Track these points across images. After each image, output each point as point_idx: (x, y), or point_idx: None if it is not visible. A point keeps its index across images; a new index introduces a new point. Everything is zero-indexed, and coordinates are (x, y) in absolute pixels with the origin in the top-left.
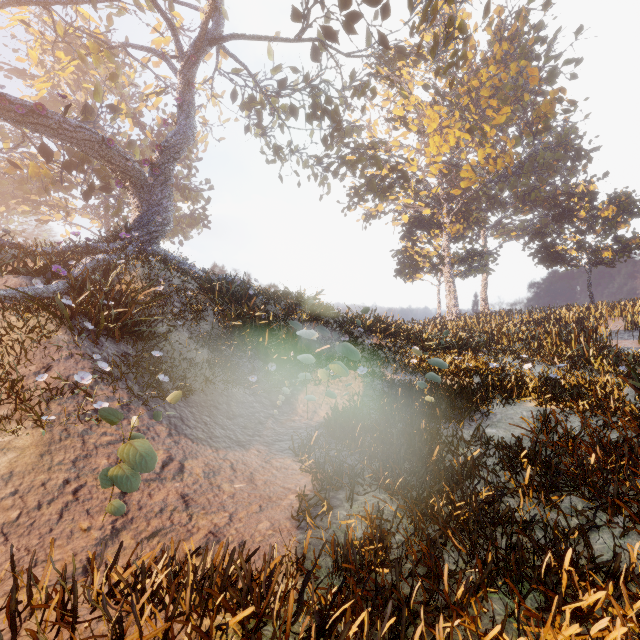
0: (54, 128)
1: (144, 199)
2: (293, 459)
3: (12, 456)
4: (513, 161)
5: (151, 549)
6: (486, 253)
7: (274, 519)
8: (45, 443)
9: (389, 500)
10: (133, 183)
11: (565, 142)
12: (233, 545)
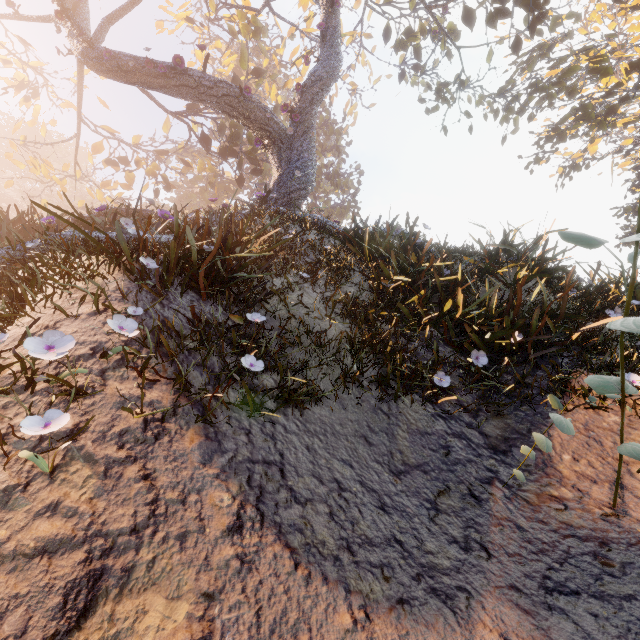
0: (195, 87)
1: (284, 157)
2: None
3: None
4: None
5: None
6: None
7: None
8: None
9: None
10: (272, 140)
11: None
12: None
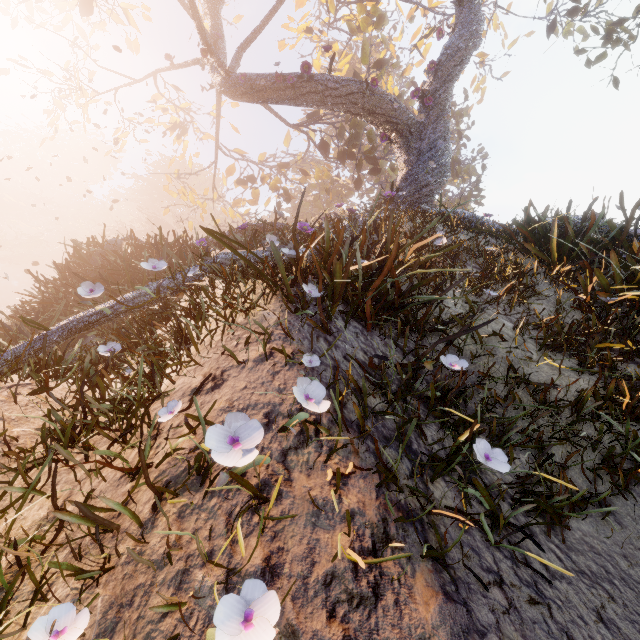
0: (320, 92)
1: (412, 148)
2: None
3: None
4: None
5: None
6: None
7: None
8: None
9: None
10: (399, 132)
11: None
12: None
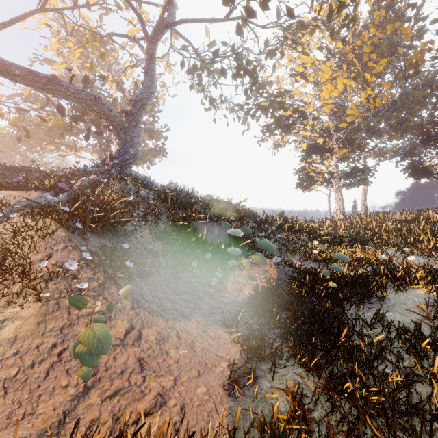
0: (64, 92)
1: (122, 137)
2: (224, 330)
3: (18, 323)
4: (389, 99)
5: (112, 407)
6: (366, 170)
7: (209, 385)
8: (42, 314)
9: (305, 375)
10: (115, 127)
11: (432, 82)
12: (176, 407)
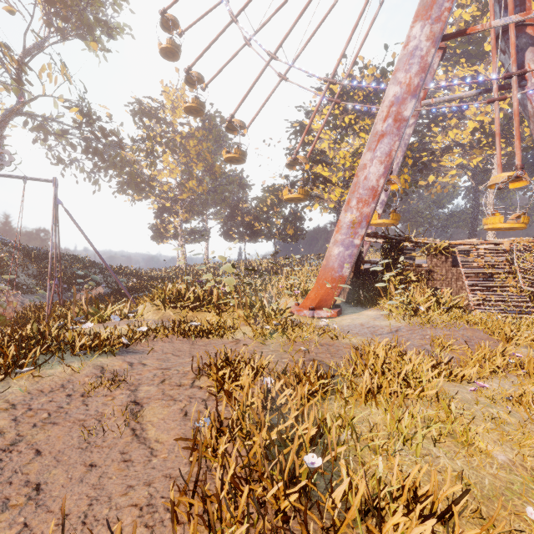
0: None
1: None
2: None
3: None
4: (206, 189)
5: None
6: (204, 230)
7: None
8: None
9: None
10: None
11: (231, 184)
12: None
